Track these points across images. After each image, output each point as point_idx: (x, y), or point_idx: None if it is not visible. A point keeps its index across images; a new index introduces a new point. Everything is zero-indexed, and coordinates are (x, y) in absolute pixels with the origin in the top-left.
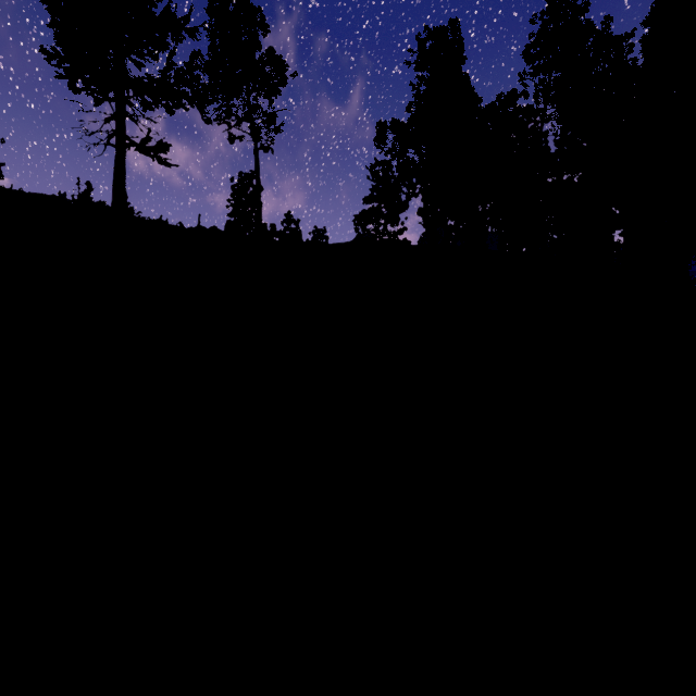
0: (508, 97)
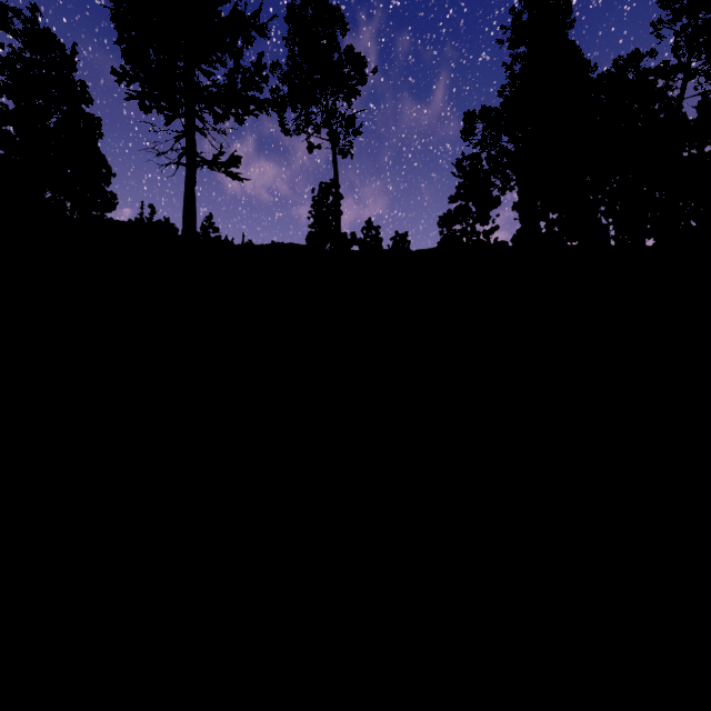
0: (628, 60)
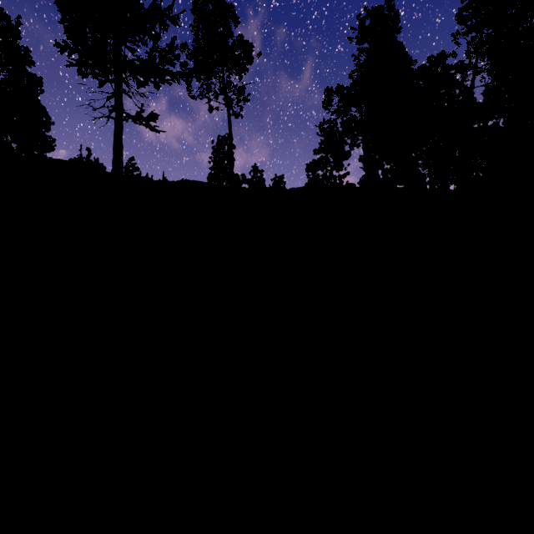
0: (438, 58)
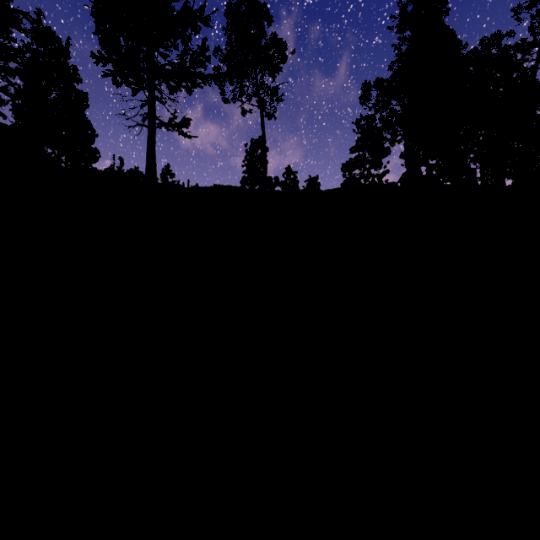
0: (492, 39)
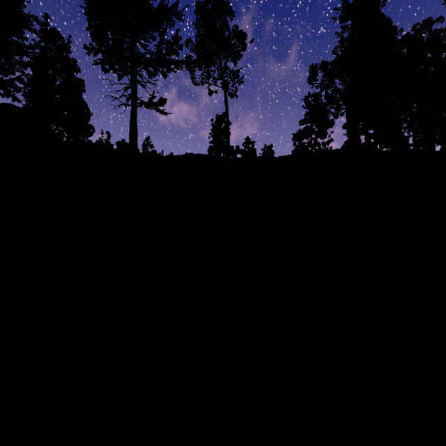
0: (423, 25)
